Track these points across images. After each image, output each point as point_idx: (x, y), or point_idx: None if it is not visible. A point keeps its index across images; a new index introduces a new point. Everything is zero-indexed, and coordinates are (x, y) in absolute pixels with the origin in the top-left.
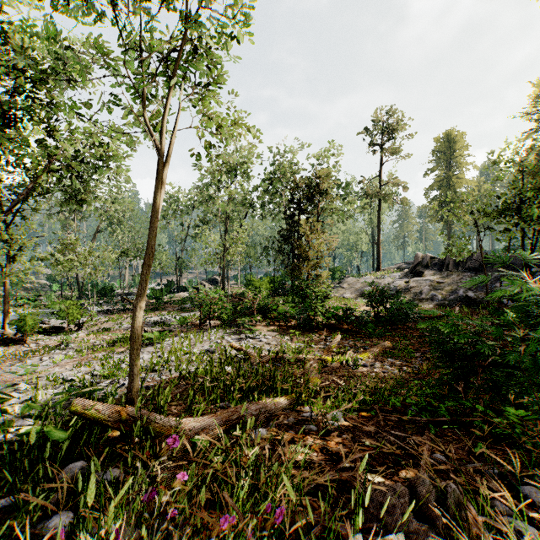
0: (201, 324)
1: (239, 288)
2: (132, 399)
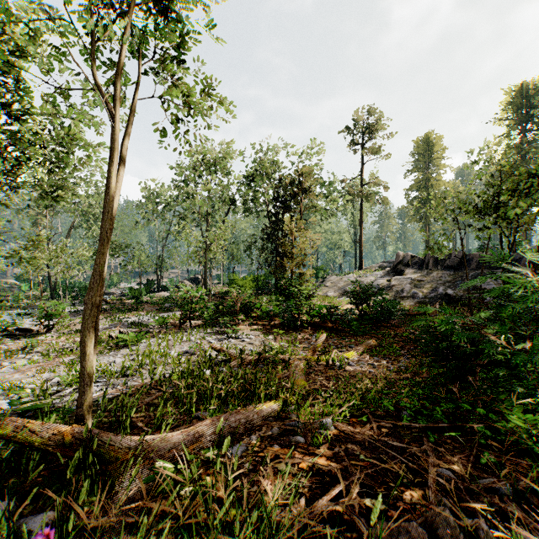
0: (181, 324)
1: (222, 287)
2: (84, 415)
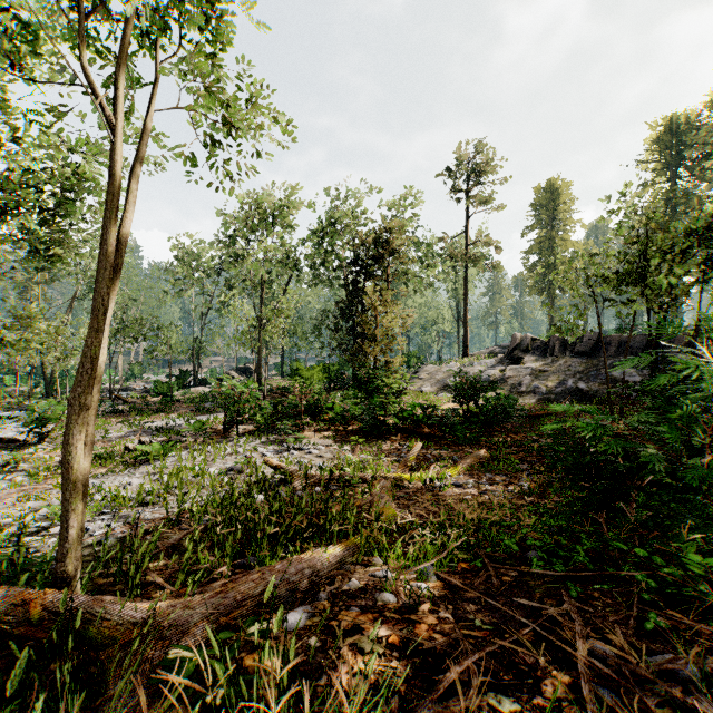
0: (225, 430)
1: (281, 380)
2: (67, 572)
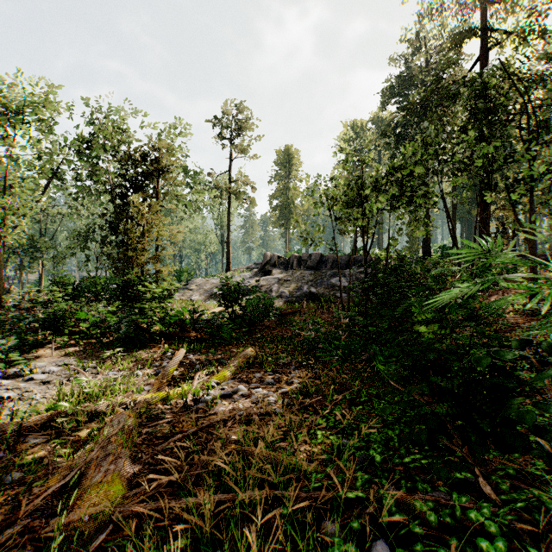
0: None
1: None
2: None
